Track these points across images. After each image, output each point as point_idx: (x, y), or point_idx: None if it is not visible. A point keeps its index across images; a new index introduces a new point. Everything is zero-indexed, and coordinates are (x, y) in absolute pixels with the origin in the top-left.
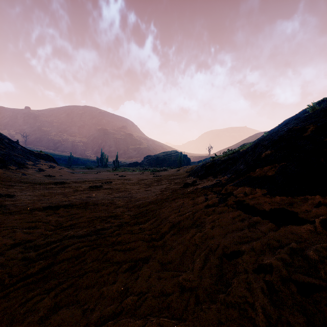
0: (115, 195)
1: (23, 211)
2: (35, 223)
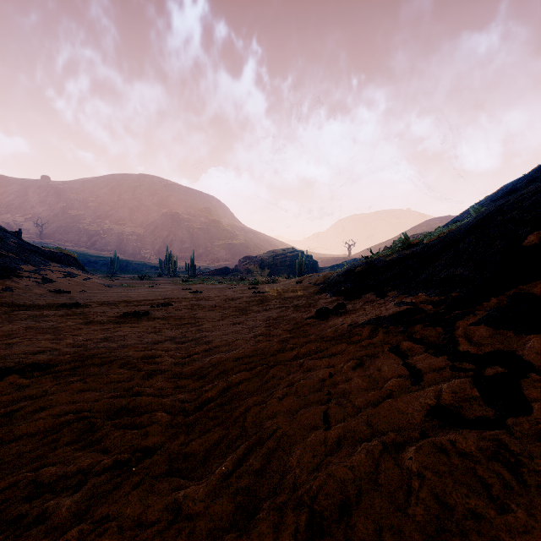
0: (165, 336)
1: None
2: None
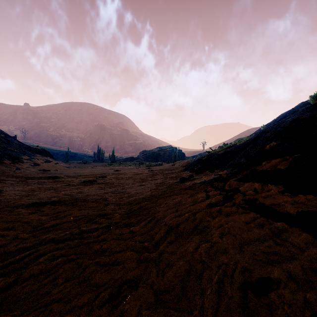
0: (108, 191)
1: (5, 209)
2: (13, 223)
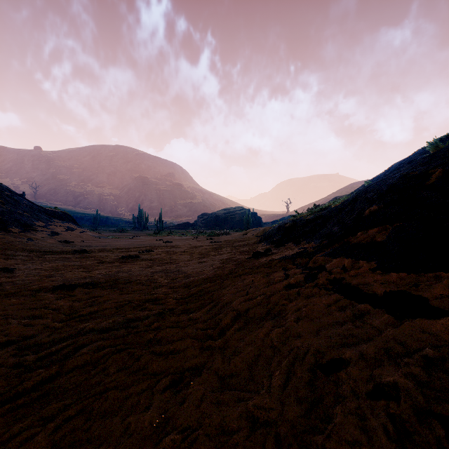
0: (157, 270)
1: (24, 293)
2: (39, 309)
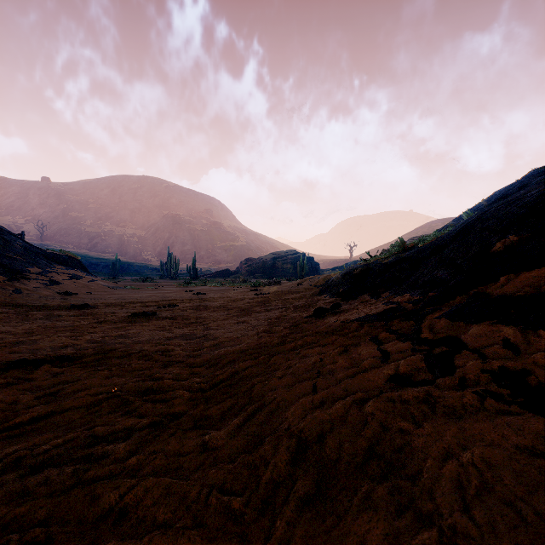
0: (175, 334)
1: None
2: None
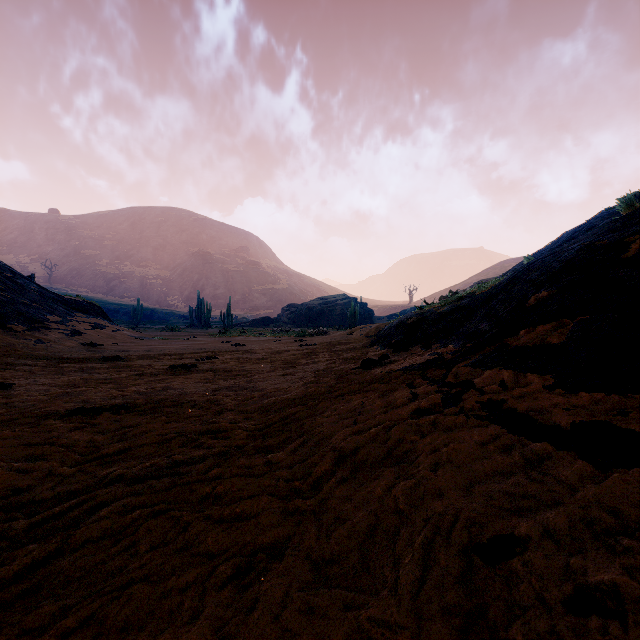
0: (221, 385)
1: (22, 420)
2: (42, 446)
